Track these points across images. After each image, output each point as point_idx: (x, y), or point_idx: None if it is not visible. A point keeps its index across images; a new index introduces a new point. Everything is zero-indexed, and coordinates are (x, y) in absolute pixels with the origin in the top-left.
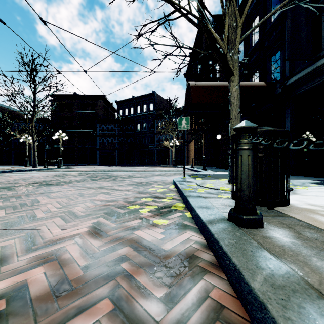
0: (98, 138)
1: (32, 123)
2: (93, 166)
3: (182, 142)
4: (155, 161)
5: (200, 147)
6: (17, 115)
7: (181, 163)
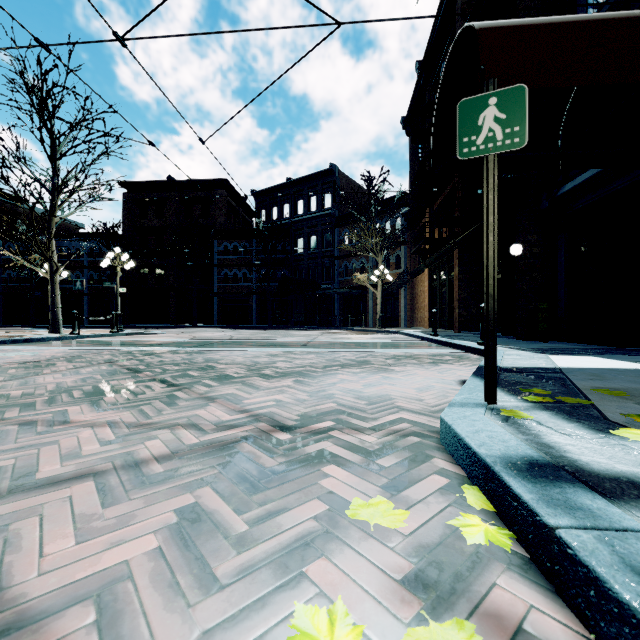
0: (217, 271)
1: (48, 229)
2: (201, 329)
3: (399, 273)
4: (335, 318)
5: (446, 284)
6: (65, 229)
7: (396, 324)
